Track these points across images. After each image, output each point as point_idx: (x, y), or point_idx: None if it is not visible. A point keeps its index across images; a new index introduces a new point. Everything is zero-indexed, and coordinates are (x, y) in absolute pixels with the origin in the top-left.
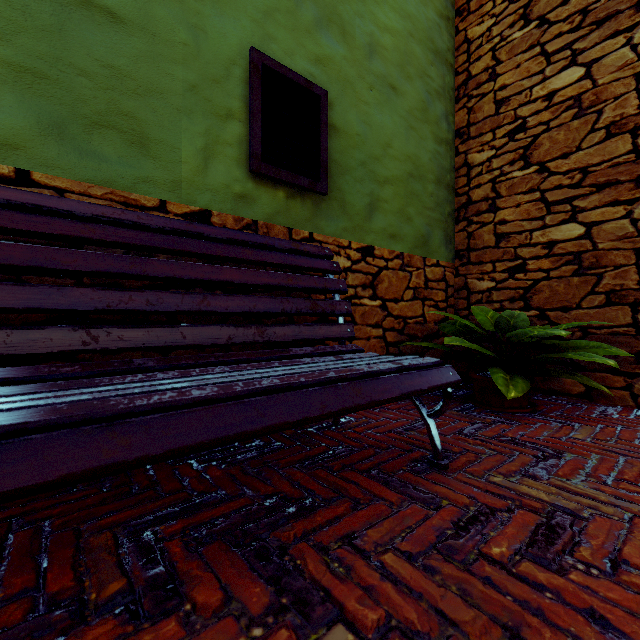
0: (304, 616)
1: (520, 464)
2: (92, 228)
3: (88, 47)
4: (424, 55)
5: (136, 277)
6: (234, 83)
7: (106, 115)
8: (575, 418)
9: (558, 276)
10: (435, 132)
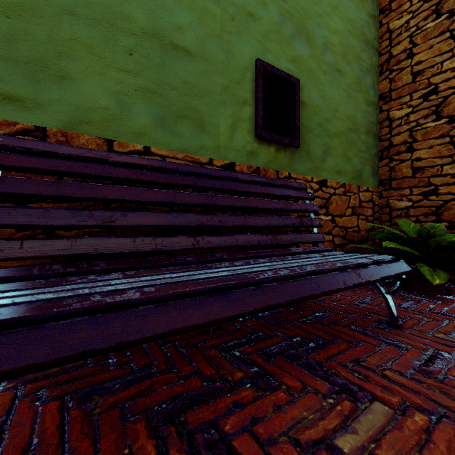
0: (353, 396)
1: (453, 327)
2: (189, 179)
3: (175, 72)
4: (358, 45)
5: (212, 206)
6: (247, 82)
7: (184, 111)
8: None
9: None
10: (366, 98)
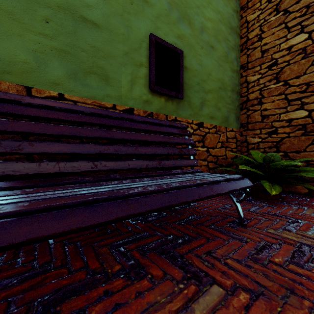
0: (199, 281)
1: (281, 225)
2: (92, 118)
3: (85, 39)
4: (226, 30)
5: (110, 139)
6: (143, 50)
7: (92, 68)
8: (304, 205)
9: (294, 136)
10: (231, 67)
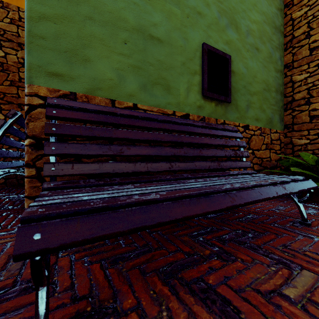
0: (288, 266)
1: None
2: (165, 125)
3: (152, 54)
4: (270, 30)
5: (180, 143)
6: (197, 59)
7: (157, 79)
8: None
9: None
10: (275, 67)
